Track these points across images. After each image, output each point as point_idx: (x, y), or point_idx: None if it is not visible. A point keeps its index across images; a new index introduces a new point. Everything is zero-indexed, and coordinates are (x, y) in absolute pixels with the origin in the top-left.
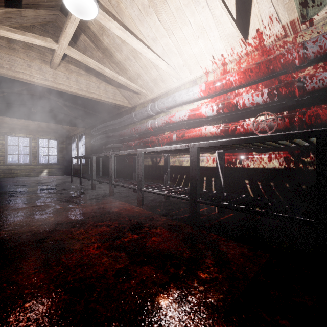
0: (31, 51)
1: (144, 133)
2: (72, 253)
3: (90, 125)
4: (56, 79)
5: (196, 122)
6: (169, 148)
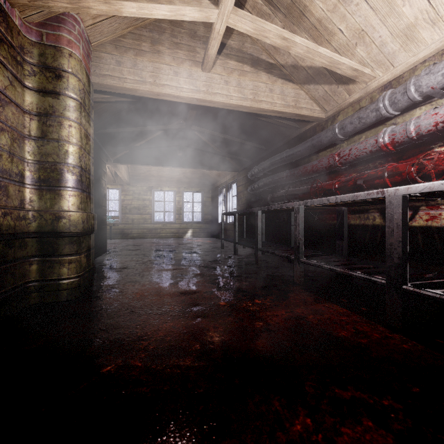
0: (178, 50)
1: (363, 159)
2: None
3: (244, 166)
4: (211, 87)
5: None
6: None
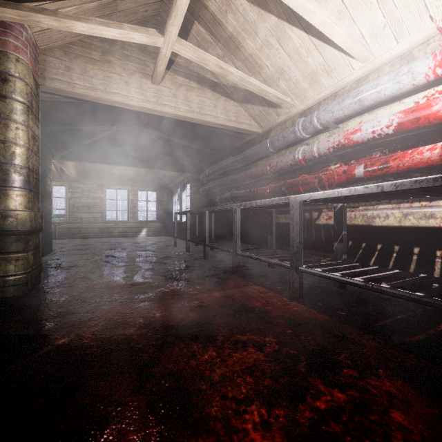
0: (129, 62)
1: (287, 170)
2: (210, 435)
3: (197, 168)
4: (160, 99)
5: (413, 138)
6: (378, 190)
